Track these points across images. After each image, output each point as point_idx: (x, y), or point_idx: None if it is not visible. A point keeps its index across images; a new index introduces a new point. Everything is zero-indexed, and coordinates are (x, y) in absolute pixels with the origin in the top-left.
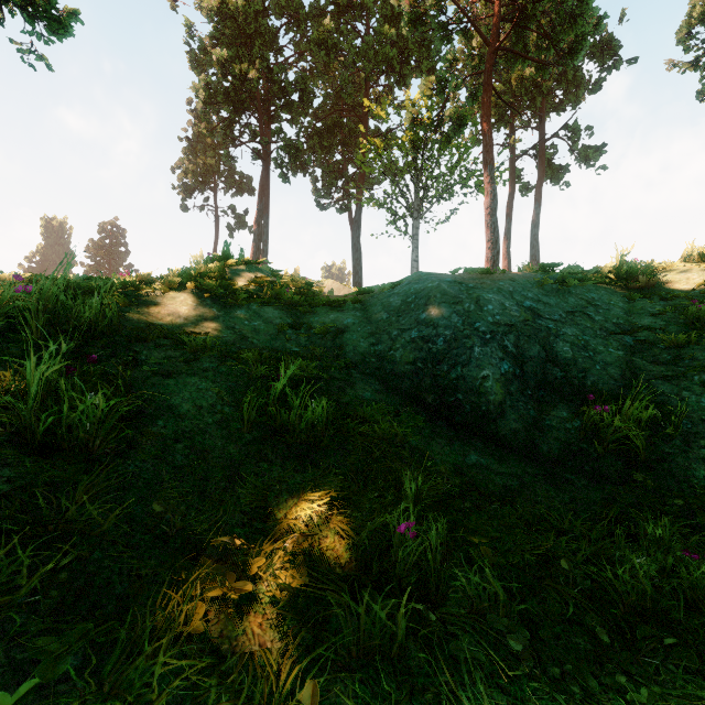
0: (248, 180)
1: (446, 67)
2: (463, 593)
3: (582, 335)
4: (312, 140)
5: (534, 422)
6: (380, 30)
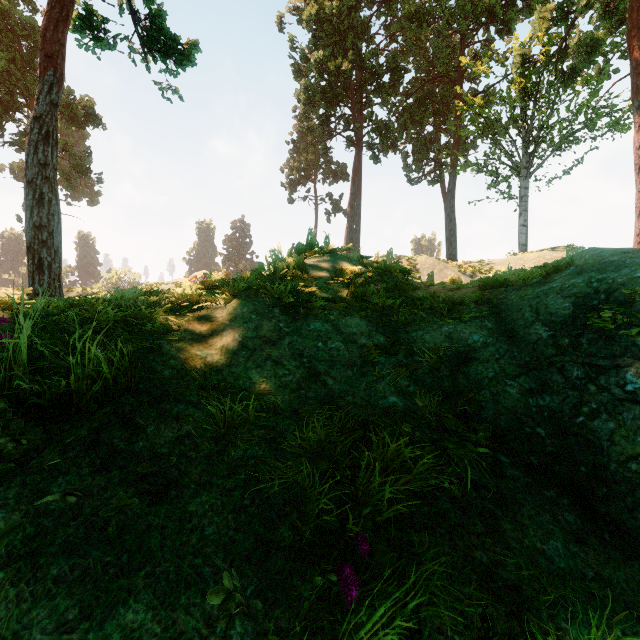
0: (343, 167)
1: None
2: None
3: None
4: (402, 117)
5: None
6: None
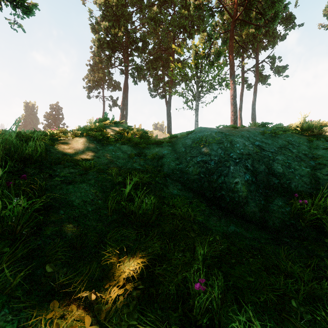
0: (118, 83)
1: (212, 29)
2: (235, 327)
3: (287, 160)
4: (148, 64)
5: (264, 207)
6: (180, 12)
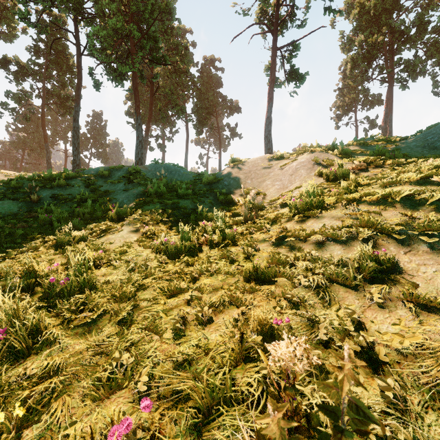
0: (378, 96)
1: None
2: None
3: None
4: (429, 51)
5: None
6: None
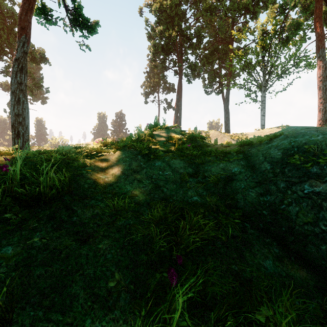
0: (172, 85)
1: None
2: None
3: None
4: (202, 60)
5: None
6: None
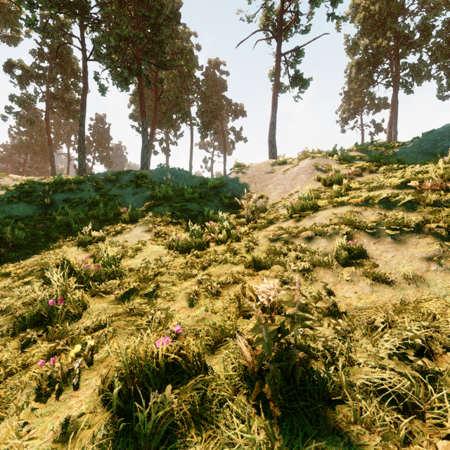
0: (383, 100)
1: None
2: None
3: None
4: (434, 55)
5: (446, 154)
6: None
